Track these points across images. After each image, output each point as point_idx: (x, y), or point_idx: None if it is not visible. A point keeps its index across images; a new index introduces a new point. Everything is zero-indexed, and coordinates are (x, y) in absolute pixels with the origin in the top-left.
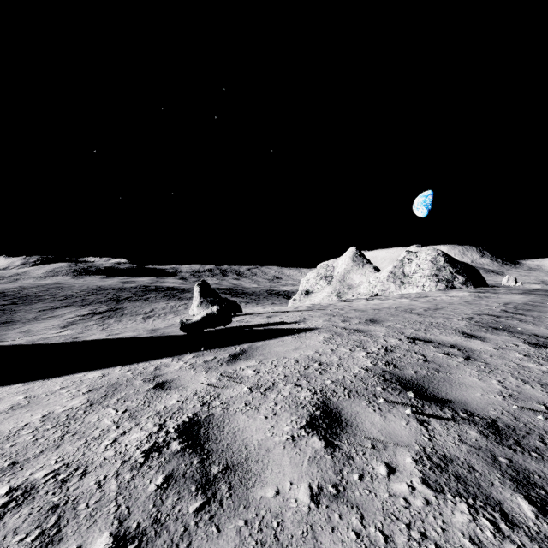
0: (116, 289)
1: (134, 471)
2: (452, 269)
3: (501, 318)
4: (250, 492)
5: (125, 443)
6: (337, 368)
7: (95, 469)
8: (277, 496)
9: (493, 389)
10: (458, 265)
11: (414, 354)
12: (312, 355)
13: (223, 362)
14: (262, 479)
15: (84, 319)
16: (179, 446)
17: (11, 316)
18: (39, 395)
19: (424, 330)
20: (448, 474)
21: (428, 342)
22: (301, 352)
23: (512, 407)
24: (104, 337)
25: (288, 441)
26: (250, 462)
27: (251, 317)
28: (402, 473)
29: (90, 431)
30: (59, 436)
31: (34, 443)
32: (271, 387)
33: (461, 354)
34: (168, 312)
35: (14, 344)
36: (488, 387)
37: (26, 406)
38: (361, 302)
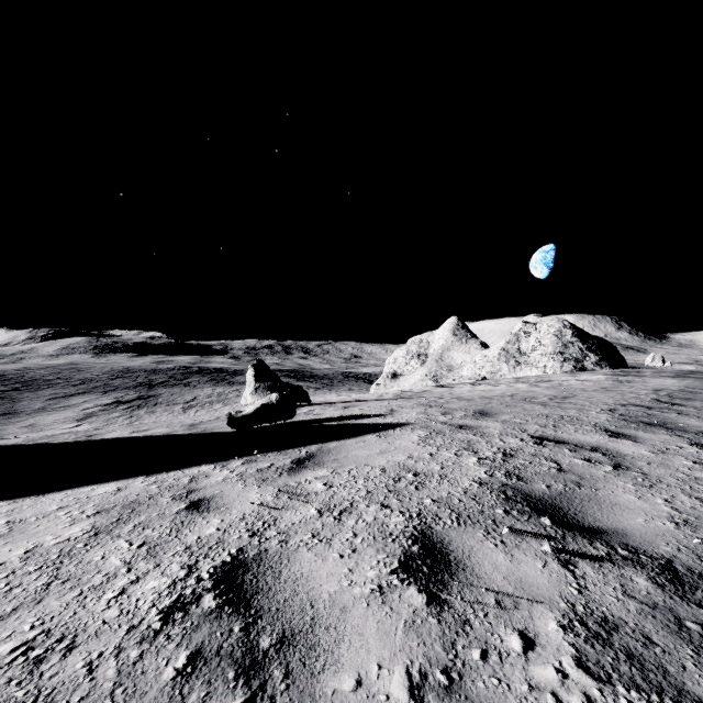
0: (147, 371)
1: (145, 644)
2: (582, 345)
3: (654, 410)
4: (317, 682)
5: (136, 597)
6: (440, 481)
7: (87, 641)
8: (359, 689)
9: (660, 512)
10: (590, 339)
11: (544, 461)
12: (403, 462)
13: (282, 471)
14: (335, 658)
15: (106, 410)
16: (214, 602)
17: (12, 406)
18: (27, 518)
19: (553, 426)
20: (614, 651)
21: (561, 443)
22: (389, 457)
23: (691, 539)
24: (128, 435)
25: (373, 594)
26: (318, 630)
27: (321, 408)
28: (544, 649)
29: (89, 575)
30: (44, 583)
31: (6, 594)
32: (348, 509)
33: (608, 460)
34: (214, 401)
35: (7, 444)
36: (652, 509)
37: (7, 535)
38: (465, 388)
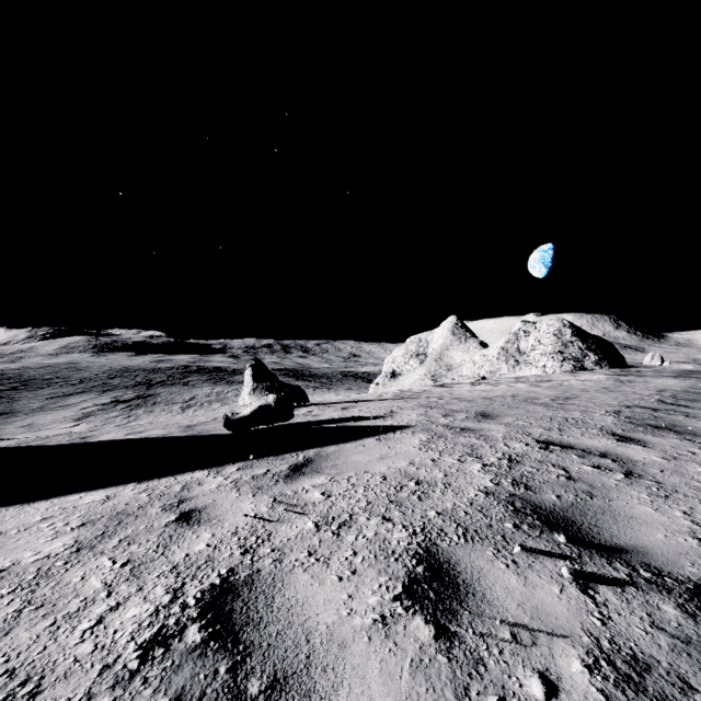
0: (146, 371)
1: (118, 689)
2: (582, 344)
3: (660, 413)
4: None
5: (114, 628)
6: (443, 490)
7: (54, 684)
8: None
9: (680, 526)
10: (590, 339)
11: (552, 468)
12: (405, 469)
13: (278, 478)
14: None
15: (104, 410)
16: (199, 635)
17: (10, 405)
18: (8, 531)
19: (558, 429)
20: (649, 698)
21: (567, 448)
22: (390, 463)
23: None
24: (122, 437)
25: (375, 626)
26: (313, 671)
27: (320, 408)
28: (570, 696)
29: (65, 600)
30: (15, 610)
31: None
32: (347, 522)
33: (619, 467)
34: (213, 401)
35: None
36: (671, 523)
37: None
38: (465, 388)
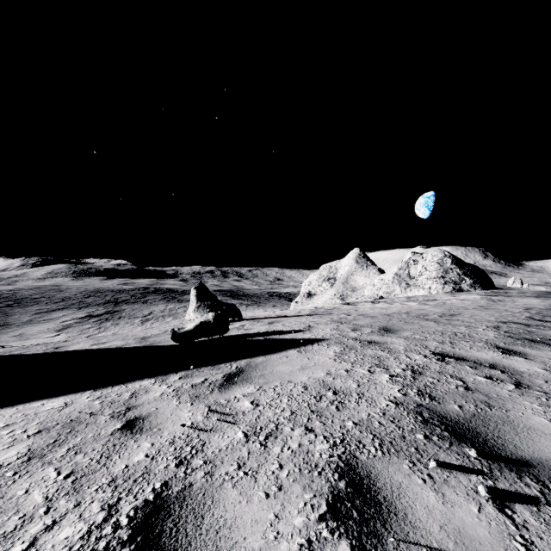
0: (114, 291)
1: None
2: (459, 271)
3: (532, 328)
4: None
5: None
6: (358, 400)
7: None
8: None
9: None
10: (466, 266)
11: (450, 379)
12: (323, 379)
13: (214, 387)
14: None
15: (80, 322)
16: None
17: (5, 319)
18: None
19: (449, 342)
20: None
21: (461, 359)
22: (310, 373)
23: None
24: (88, 347)
25: None
26: None
27: (251, 323)
28: None
29: (5, 517)
30: None
31: None
32: (273, 432)
33: (508, 377)
34: (167, 315)
35: None
36: None
37: None
38: (367, 306)
